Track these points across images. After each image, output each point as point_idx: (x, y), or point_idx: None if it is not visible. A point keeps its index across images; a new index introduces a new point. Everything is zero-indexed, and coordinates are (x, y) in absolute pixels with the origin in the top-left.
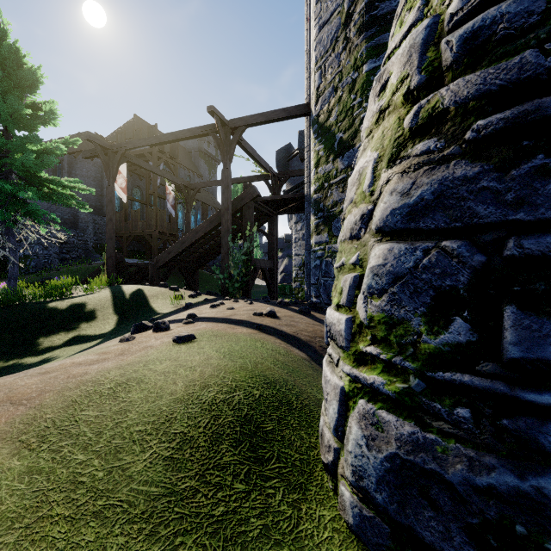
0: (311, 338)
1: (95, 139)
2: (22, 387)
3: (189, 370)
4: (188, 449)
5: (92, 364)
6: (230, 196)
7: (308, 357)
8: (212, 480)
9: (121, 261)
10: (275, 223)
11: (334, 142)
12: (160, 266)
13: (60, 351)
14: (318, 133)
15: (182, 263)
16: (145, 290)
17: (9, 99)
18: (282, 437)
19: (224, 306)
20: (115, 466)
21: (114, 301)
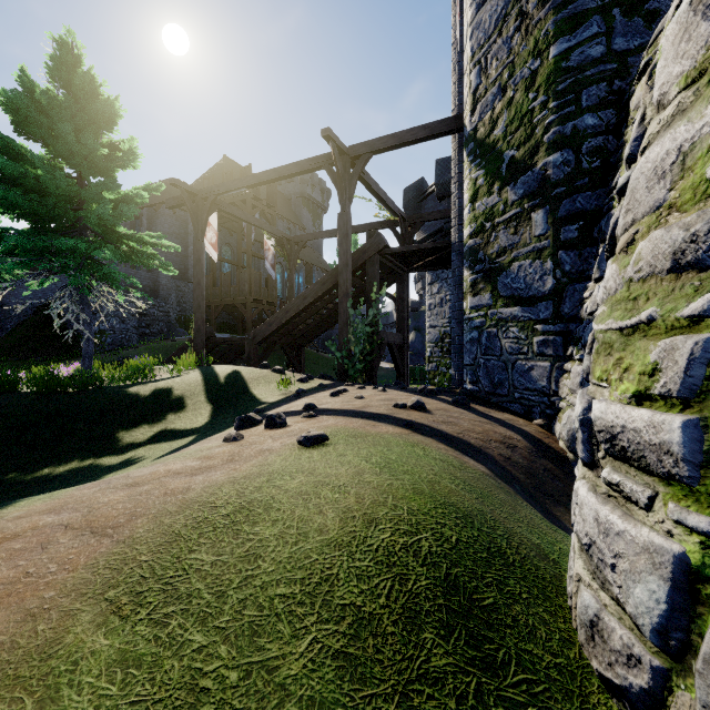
0: (484, 443)
1: (180, 183)
2: (105, 507)
3: (338, 492)
4: (370, 638)
5: (194, 474)
6: (349, 248)
7: (490, 472)
8: (422, 706)
9: (211, 335)
10: (407, 284)
11: (501, 164)
12: (259, 342)
13: (145, 450)
14: (476, 153)
15: (286, 337)
16: (243, 372)
17: (83, 138)
18: (514, 620)
19: (348, 395)
20: (255, 661)
21: (206, 386)
